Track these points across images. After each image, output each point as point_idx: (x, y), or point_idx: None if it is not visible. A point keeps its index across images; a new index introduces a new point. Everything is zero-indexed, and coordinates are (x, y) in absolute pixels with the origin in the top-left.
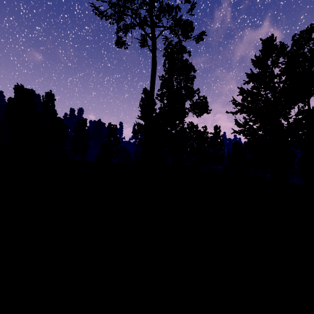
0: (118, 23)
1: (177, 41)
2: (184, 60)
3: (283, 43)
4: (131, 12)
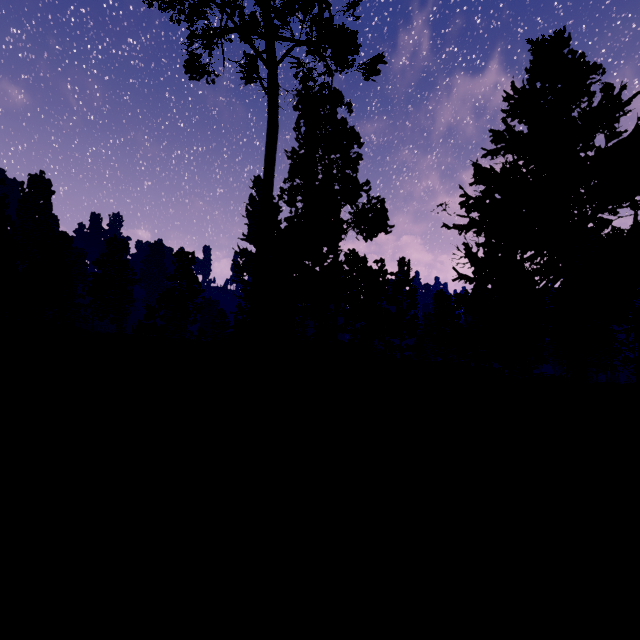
0: (191, 21)
1: (324, 72)
2: (339, 121)
3: (582, 57)
4: (221, 1)
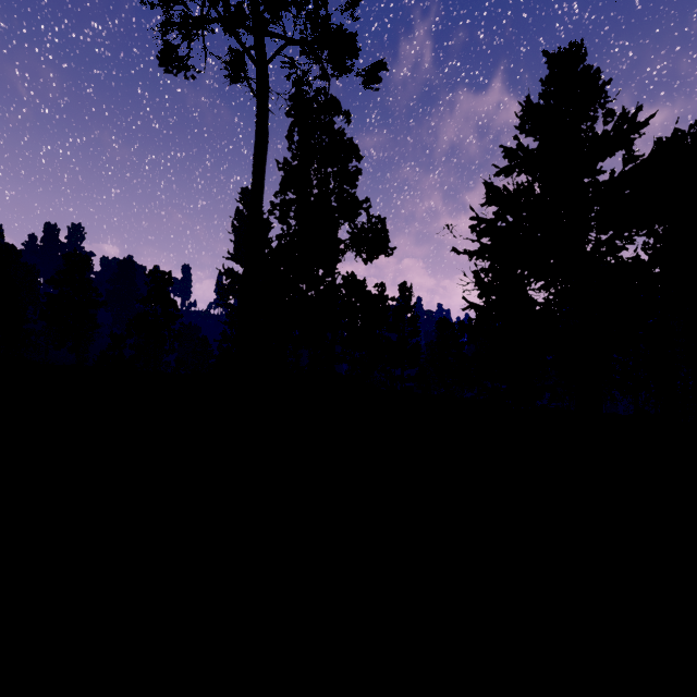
0: (166, 5)
1: (320, 76)
2: (336, 131)
3: (598, 74)
4: None
